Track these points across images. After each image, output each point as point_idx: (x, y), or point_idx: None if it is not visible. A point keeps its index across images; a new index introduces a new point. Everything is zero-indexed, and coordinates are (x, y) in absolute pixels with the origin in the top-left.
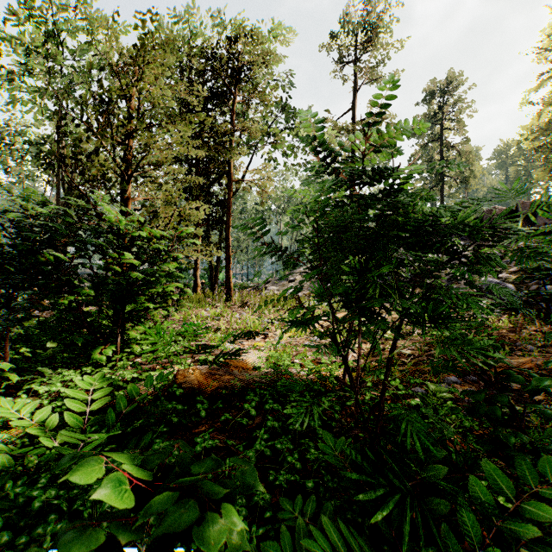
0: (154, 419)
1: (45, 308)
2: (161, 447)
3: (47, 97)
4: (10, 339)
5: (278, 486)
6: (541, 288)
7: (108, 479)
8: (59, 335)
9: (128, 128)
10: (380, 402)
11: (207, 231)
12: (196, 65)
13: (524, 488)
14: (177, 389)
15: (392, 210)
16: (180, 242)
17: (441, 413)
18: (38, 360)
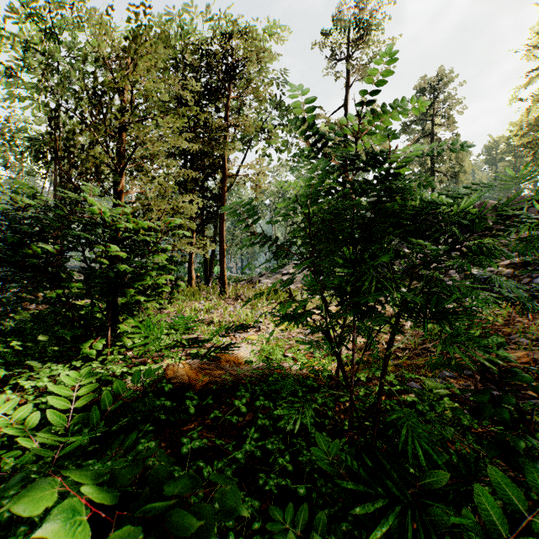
0: (141, 417)
1: (34, 301)
2: (135, 458)
3: (44, 93)
4: (2, 332)
5: (268, 490)
6: (533, 281)
7: (59, 507)
8: (51, 328)
9: (120, 122)
10: (377, 403)
11: (202, 225)
12: (190, 61)
13: (530, 494)
14: (166, 384)
15: (389, 196)
16: (173, 235)
17: (438, 410)
18: (29, 353)
